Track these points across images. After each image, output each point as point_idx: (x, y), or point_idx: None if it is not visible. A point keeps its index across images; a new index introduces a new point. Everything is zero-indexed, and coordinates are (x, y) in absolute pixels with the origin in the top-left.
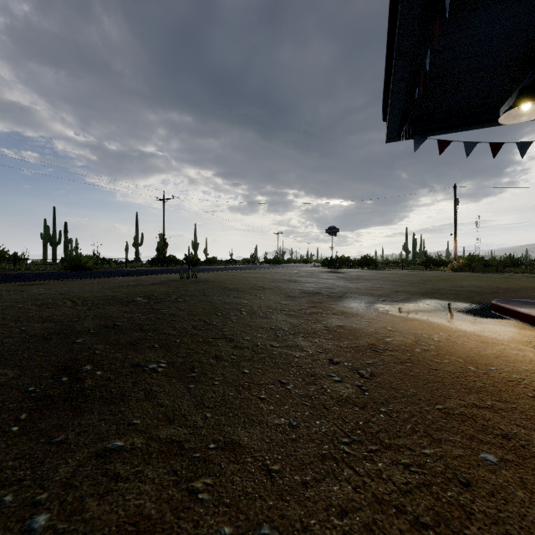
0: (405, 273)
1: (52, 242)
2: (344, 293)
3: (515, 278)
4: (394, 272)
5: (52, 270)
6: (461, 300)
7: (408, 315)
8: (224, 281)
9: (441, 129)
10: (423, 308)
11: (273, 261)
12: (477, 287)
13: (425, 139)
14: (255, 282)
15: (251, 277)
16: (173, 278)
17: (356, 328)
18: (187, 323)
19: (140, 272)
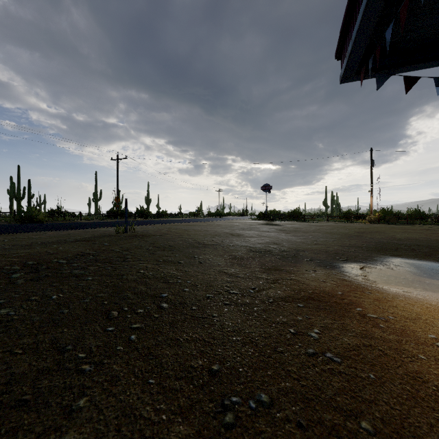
0: (334, 225)
1: (16, 196)
2: (297, 251)
3: (435, 230)
4: (325, 225)
5: (3, 222)
6: (425, 258)
7: (409, 292)
8: (163, 235)
9: (407, 64)
10: (402, 272)
11: (215, 214)
12: (417, 240)
13: (387, 75)
14: (196, 236)
15: (193, 231)
16: (109, 232)
17: (387, 352)
18: (3, 367)
19: (85, 224)
